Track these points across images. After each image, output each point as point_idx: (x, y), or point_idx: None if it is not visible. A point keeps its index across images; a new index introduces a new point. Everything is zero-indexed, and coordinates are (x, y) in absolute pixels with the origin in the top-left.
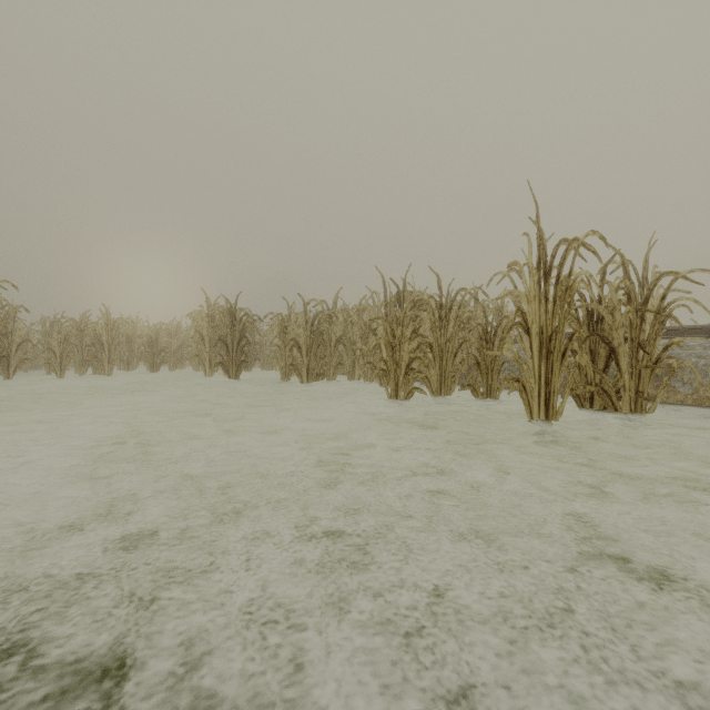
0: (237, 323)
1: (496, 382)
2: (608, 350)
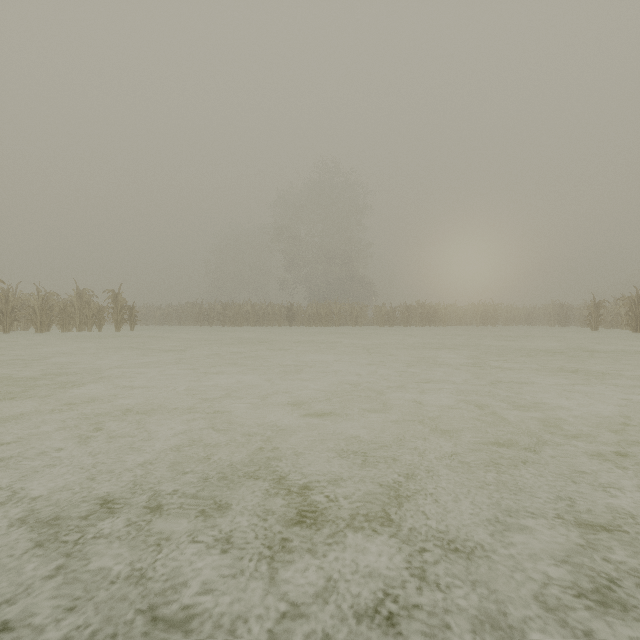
0: (564, 310)
1: None
2: None
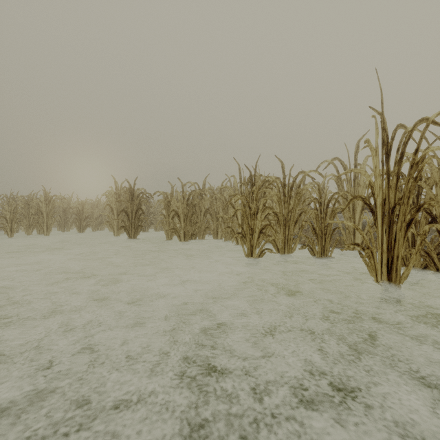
0: (135, 198)
1: (329, 243)
2: (428, 219)
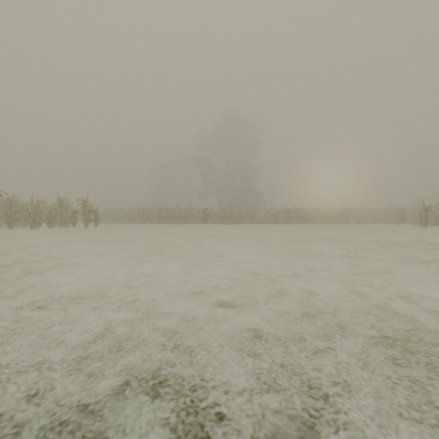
0: (400, 213)
1: None
2: None
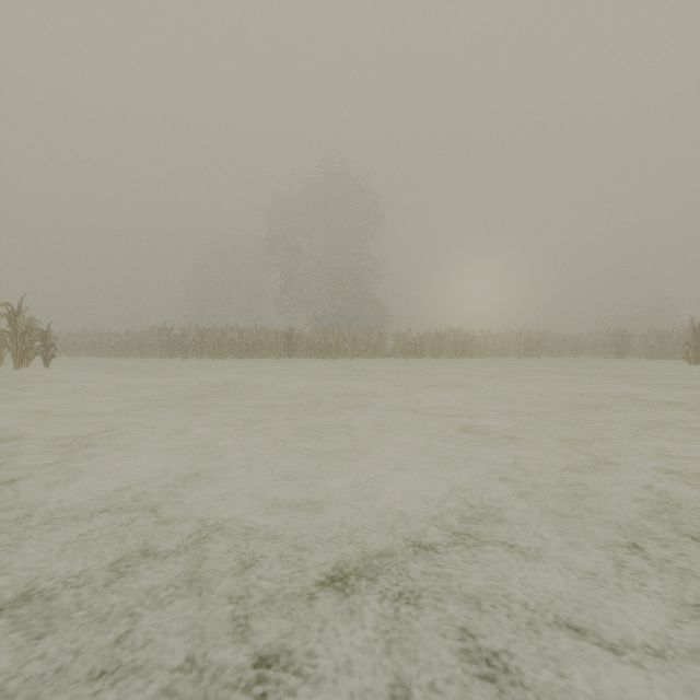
0: (624, 339)
1: None
2: None
